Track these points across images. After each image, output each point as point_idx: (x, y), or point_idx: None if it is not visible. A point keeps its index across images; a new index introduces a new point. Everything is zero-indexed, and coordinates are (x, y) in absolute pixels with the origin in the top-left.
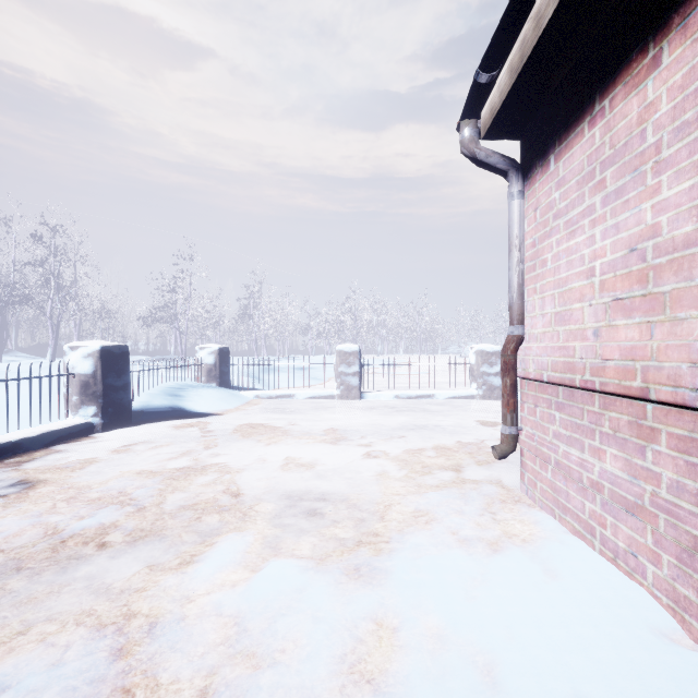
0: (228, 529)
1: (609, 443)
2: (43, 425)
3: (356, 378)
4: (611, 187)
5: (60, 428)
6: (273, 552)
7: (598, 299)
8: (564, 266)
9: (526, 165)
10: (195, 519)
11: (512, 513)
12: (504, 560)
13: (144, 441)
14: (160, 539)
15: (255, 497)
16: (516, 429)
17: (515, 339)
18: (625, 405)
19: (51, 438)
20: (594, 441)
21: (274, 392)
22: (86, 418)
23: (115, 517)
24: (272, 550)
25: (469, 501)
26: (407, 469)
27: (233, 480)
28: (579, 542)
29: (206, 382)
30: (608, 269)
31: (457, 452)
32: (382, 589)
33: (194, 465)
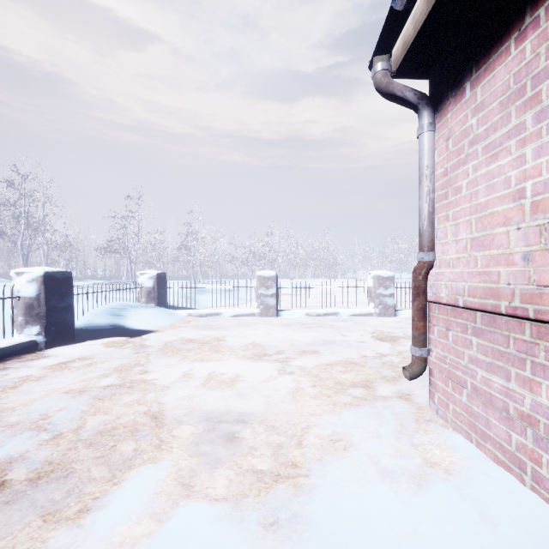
0: (141, 461)
1: (545, 375)
2: None
3: (273, 299)
4: (548, 100)
5: (3, 346)
6: (185, 491)
7: (529, 221)
8: (483, 191)
9: (436, 98)
10: (109, 448)
11: (427, 435)
12: (433, 501)
13: (81, 357)
14: (67, 475)
15: (175, 420)
16: (426, 350)
17: (425, 265)
18: None
19: None
20: (524, 371)
21: (204, 310)
22: (30, 336)
23: (25, 447)
24: (184, 488)
25: (383, 422)
26: (321, 385)
27: (156, 400)
28: (505, 474)
29: (146, 302)
30: (543, 189)
31: (364, 367)
32: (304, 548)
33: (122, 383)
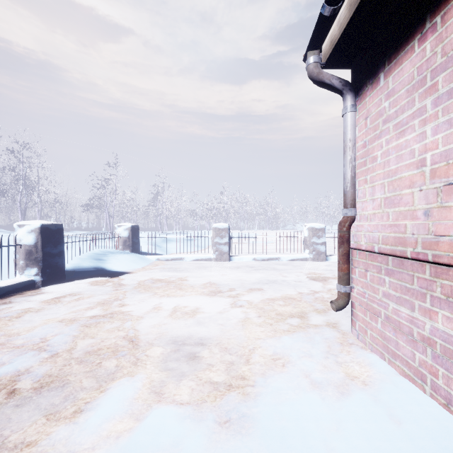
0: (122, 374)
1: (441, 306)
2: None
3: (226, 247)
4: (443, 89)
5: (8, 284)
6: (157, 398)
7: (429, 185)
8: (393, 160)
9: (357, 85)
10: (96, 365)
11: (349, 355)
12: (352, 405)
13: (71, 294)
14: (64, 385)
15: (148, 343)
16: (349, 287)
17: (349, 219)
18: None
19: (0, 293)
20: (425, 303)
21: (170, 256)
22: (30, 276)
23: (30, 363)
24: (156, 395)
25: (315, 344)
26: (265, 316)
27: (133, 327)
28: (410, 385)
29: (122, 249)
30: (439, 159)
31: (300, 301)
32: (250, 440)
33: (105, 314)
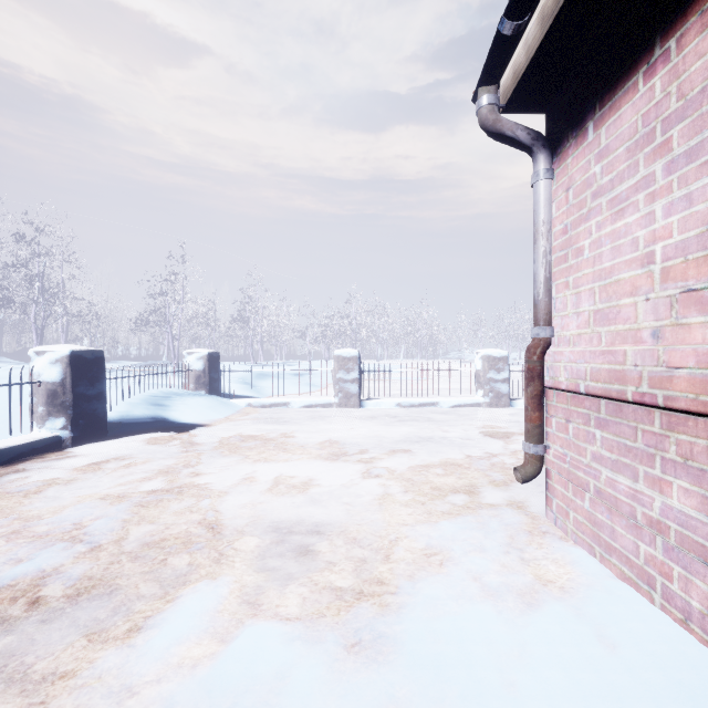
0: (198, 576)
1: (676, 473)
2: (2, 440)
3: (355, 385)
4: (679, 148)
5: (21, 443)
6: (251, 610)
7: (659, 291)
8: (608, 254)
9: (554, 139)
10: (159, 562)
11: (541, 549)
12: (544, 621)
13: (117, 457)
14: (112, 591)
15: (236, 530)
16: (542, 447)
17: (541, 343)
18: (702, 426)
19: (10, 456)
20: (654, 468)
21: (267, 400)
22: (54, 431)
23: (59, 560)
24: (250, 607)
25: (489, 533)
26: (414, 491)
27: (213, 507)
28: (632, 593)
29: (194, 389)
30: (674, 253)
31: (469, 469)
32: (390, 671)
33: (170, 487)
